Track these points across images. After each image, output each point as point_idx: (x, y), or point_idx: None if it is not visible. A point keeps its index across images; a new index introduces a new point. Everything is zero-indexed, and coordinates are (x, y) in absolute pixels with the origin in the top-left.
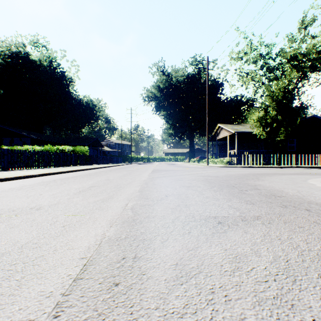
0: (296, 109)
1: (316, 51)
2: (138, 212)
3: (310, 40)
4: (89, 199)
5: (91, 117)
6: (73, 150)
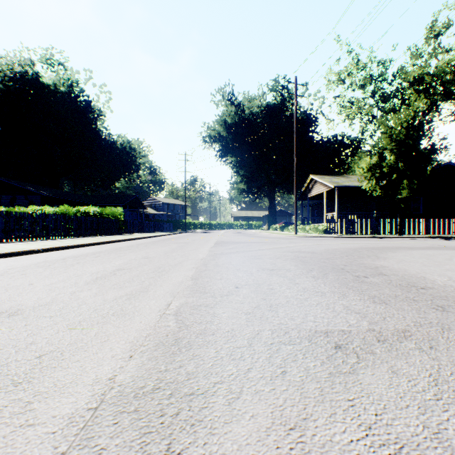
0: (425, 153)
1: (451, 70)
2: (187, 322)
3: (443, 55)
4: (106, 293)
5: (128, 165)
6: (101, 212)
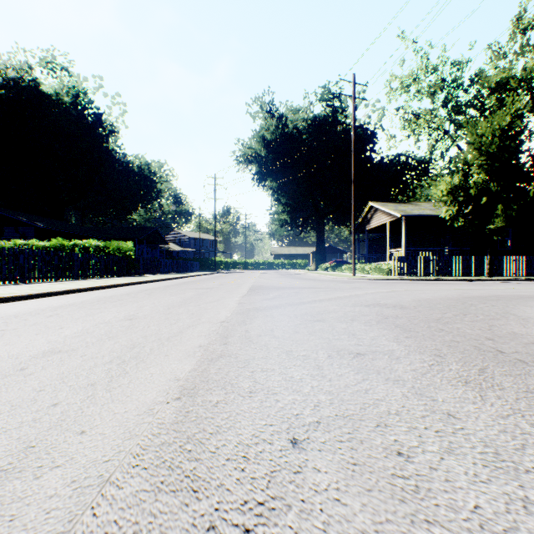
0: (525, 170)
1: None
2: None
3: (532, 54)
4: None
5: (146, 192)
6: (104, 248)
